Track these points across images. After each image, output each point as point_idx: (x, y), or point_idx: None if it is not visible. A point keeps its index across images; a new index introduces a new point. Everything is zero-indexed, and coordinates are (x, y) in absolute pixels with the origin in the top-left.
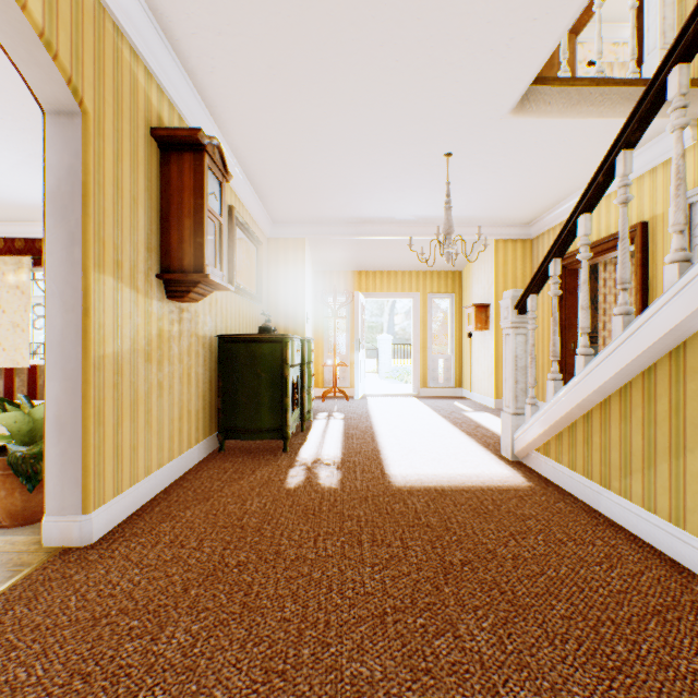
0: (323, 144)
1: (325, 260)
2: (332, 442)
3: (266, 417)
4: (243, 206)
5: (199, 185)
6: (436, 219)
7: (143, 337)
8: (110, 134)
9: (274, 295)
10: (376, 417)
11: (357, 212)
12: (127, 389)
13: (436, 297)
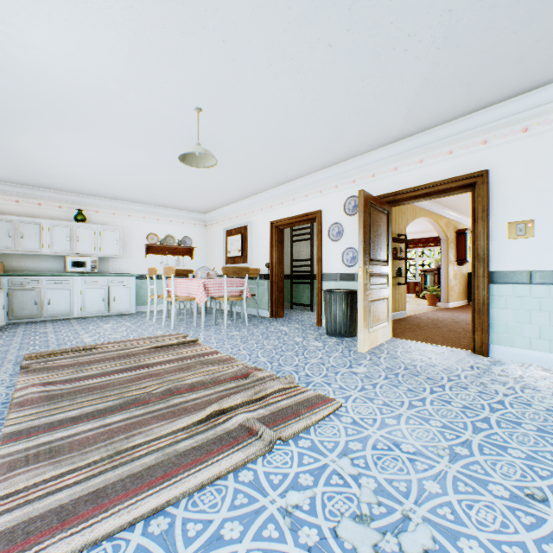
0: None
1: None
2: None
3: None
4: None
5: (464, 241)
6: None
7: (453, 274)
8: (449, 239)
9: None
10: None
11: None
12: (451, 284)
13: None
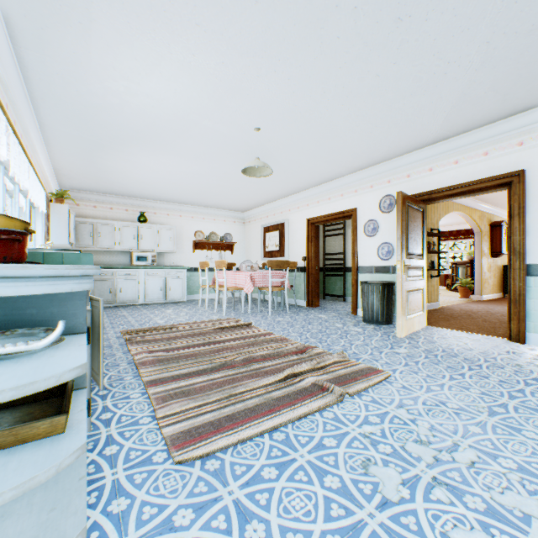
0: None
1: None
2: None
3: None
4: None
5: (499, 233)
6: None
7: (487, 267)
8: (483, 232)
9: None
10: None
11: None
12: (485, 276)
13: None
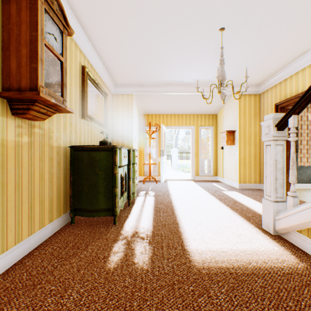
0: (140, 20)
1: (145, 108)
2: (146, 215)
3: (102, 201)
4: (94, 70)
5: (33, 20)
6: (207, 82)
7: None
8: None
9: (116, 125)
10: (173, 194)
11: (162, 77)
12: None
13: (203, 128)
